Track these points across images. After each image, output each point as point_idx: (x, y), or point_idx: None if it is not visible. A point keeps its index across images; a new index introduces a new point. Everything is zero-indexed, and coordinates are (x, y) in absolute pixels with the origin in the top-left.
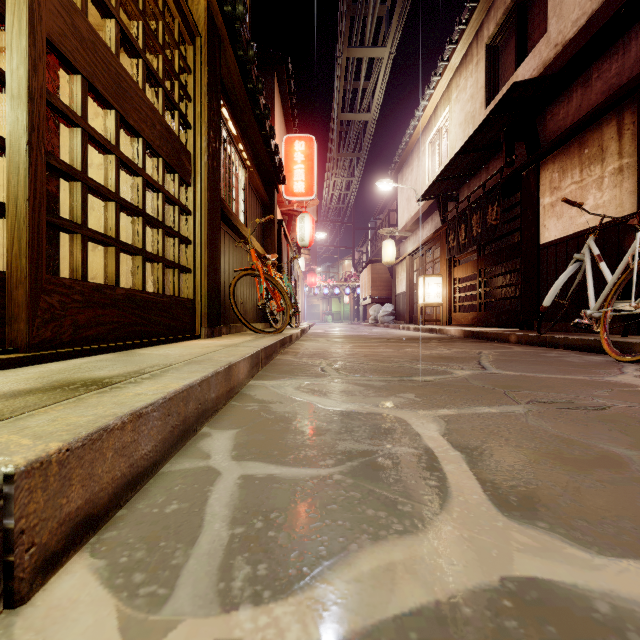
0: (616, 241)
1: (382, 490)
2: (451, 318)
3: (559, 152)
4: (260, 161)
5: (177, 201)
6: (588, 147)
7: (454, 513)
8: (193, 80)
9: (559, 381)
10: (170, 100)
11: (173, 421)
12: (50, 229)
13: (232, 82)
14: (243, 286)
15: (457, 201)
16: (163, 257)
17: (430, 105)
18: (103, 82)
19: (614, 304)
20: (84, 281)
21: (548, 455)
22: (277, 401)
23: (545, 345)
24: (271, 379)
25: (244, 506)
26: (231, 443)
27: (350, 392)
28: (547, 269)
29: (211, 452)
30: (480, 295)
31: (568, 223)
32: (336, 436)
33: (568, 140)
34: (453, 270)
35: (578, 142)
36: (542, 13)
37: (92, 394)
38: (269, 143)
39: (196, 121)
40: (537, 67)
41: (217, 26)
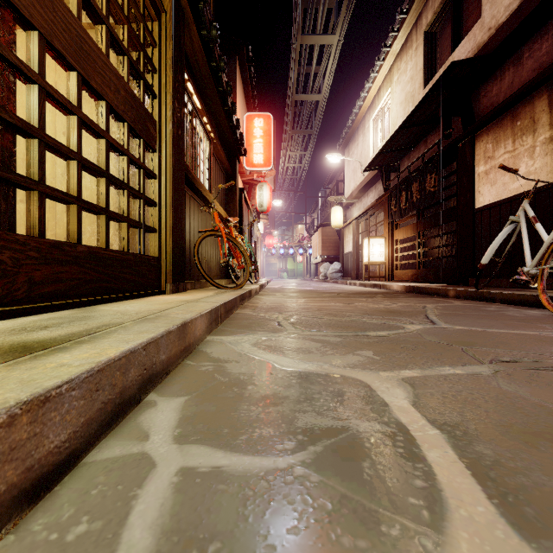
0: (547, 204)
1: (357, 496)
2: (393, 275)
3: (493, 125)
4: (223, 134)
5: (142, 165)
6: (520, 119)
7: (462, 543)
8: (158, 53)
9: (511, 336)
10: (135, 69)
11: (105, 396)
12: (4, 185)
13: (197, 60)
14: (207, 246)
15: (398, 171)
16: (128, 217)
17: (374, 87)
18: (63, 42)
19: (550, 262)
20: (41, 238)
21: (544, 435)
22: (233, 360)
23: (482, 299)
24: (229, 334)
25: (175, 528)
26: (176, 416)
27: (307, 349)
28: (481, 231)
29: (151, 430)
30: (419, 254)
31: (501, 189)
32: (295, 406)
33: (501, 114)
34: (394, 232)
35: (511, 115)
36: (476, 1)
37: (4, 366)
38: (231, 118)
39: (161, 91)
40: (472, 49)
41: (182, 5)
